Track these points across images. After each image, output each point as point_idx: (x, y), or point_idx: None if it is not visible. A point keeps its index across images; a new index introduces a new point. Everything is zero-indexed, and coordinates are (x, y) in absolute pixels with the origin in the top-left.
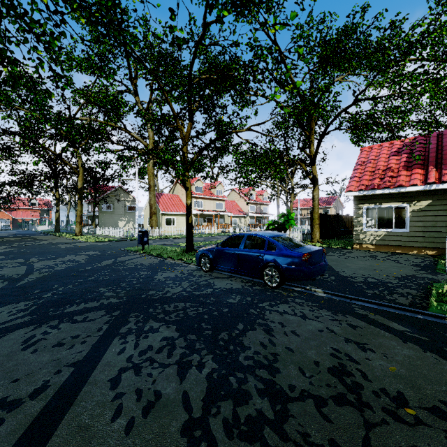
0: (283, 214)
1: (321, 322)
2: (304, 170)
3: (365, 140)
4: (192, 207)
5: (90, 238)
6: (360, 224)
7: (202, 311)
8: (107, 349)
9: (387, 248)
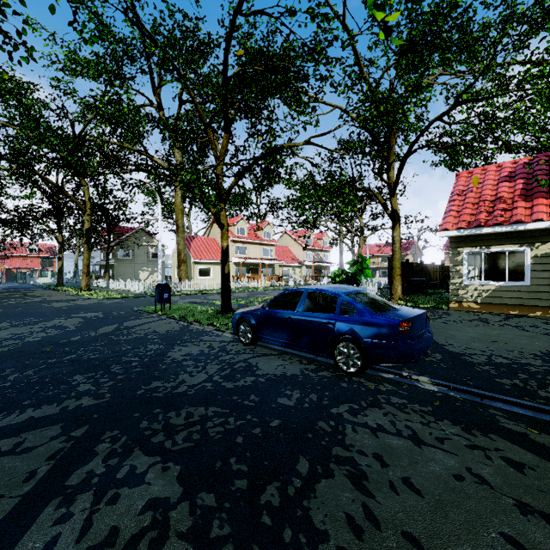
0: (356, 260)
1: (452, 453)
2: (381, 203)
3: (462, 163)
4: (233, 254)
5: (98, 294)
6: (459, 275)
7: (234, 425)
8: (16, 543)
9: (498, 308)
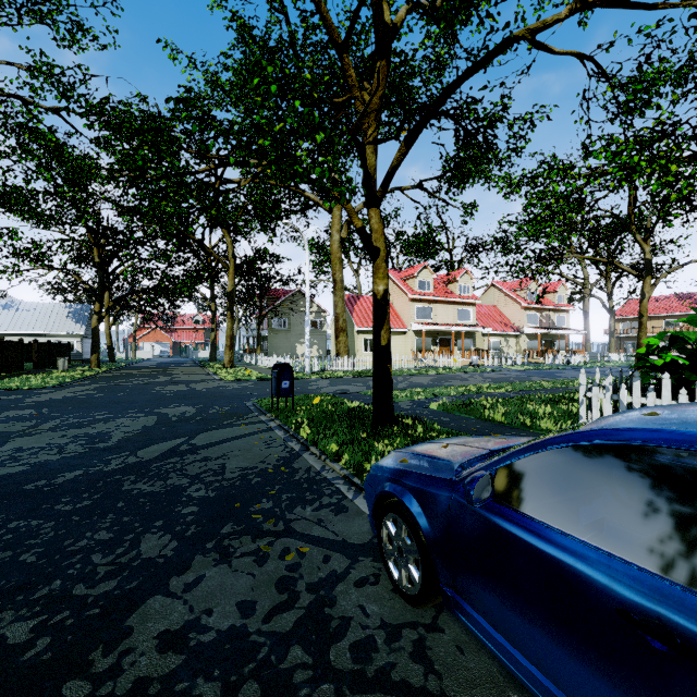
0: None
1: None
2: None
3: None
4: (412, 319)
5: (235, 373)
6: None
7: None
8: None
9: None
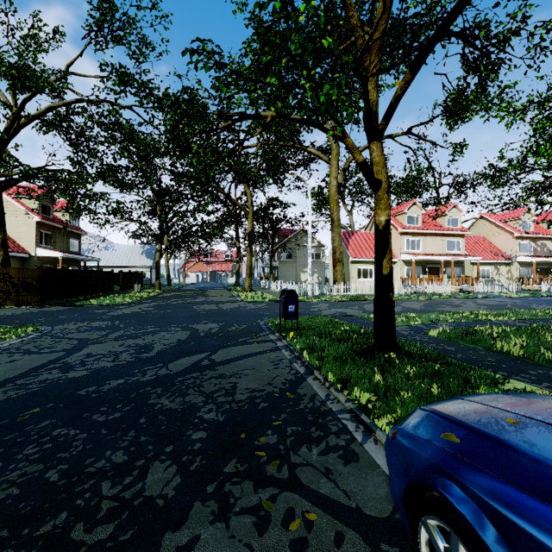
0: None
1: None
2: None
3: None
4: (401, 250)
5: (252, 296)
6: None
7: None
8: None
9: None
